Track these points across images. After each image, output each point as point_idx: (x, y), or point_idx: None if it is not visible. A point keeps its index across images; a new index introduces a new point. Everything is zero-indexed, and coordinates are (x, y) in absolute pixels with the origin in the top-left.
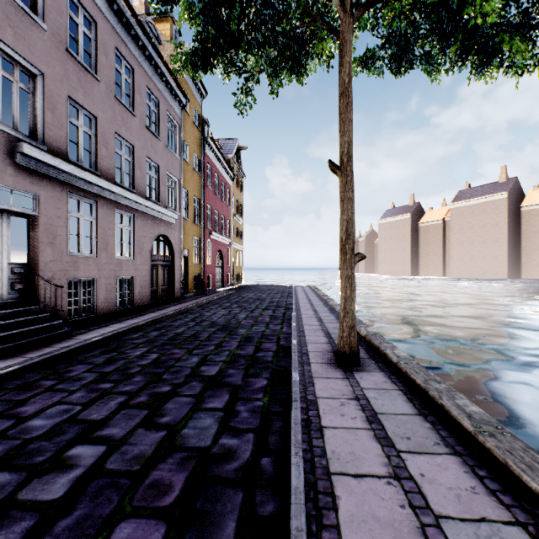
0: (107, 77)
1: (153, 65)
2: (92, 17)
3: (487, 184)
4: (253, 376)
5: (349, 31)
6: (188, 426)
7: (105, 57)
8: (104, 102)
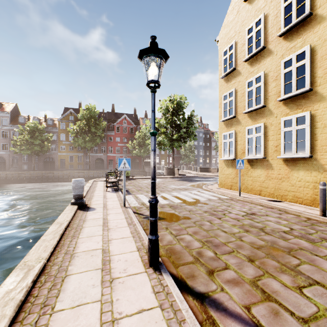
0: None
1: None
2: None
3: None
4: None
5: None
6: None
7: None
8: None
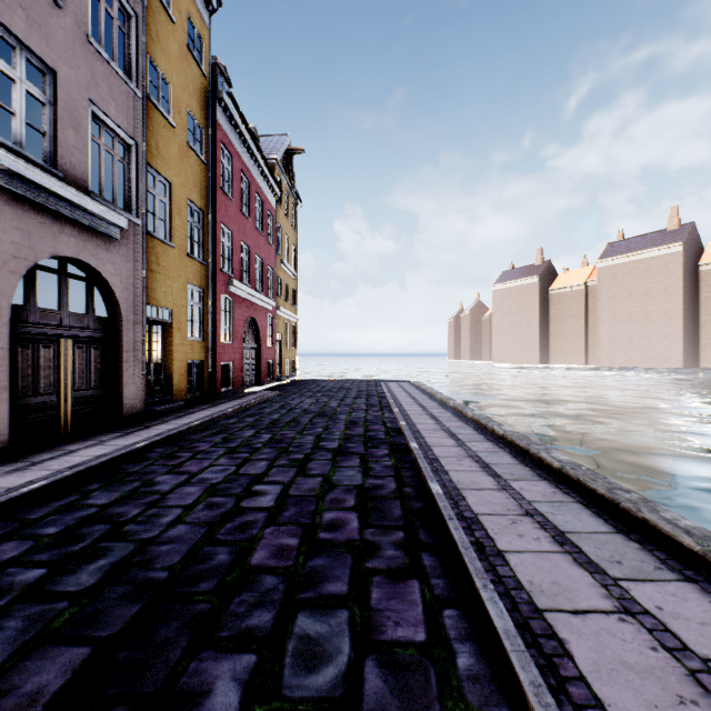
0: None
1: None
2: None
3: (650, 233)
4: None
5: None
6: None
7: None
8: None
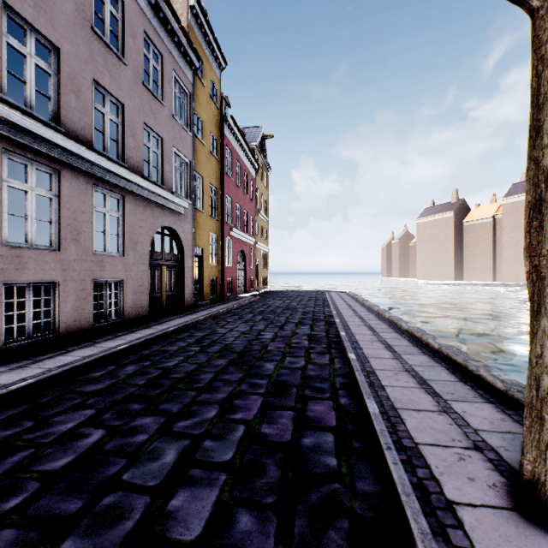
0: None
1: (153, 5)
2: None
3: None
4: None
5: None
6: None
7: None
8: (72, 30)
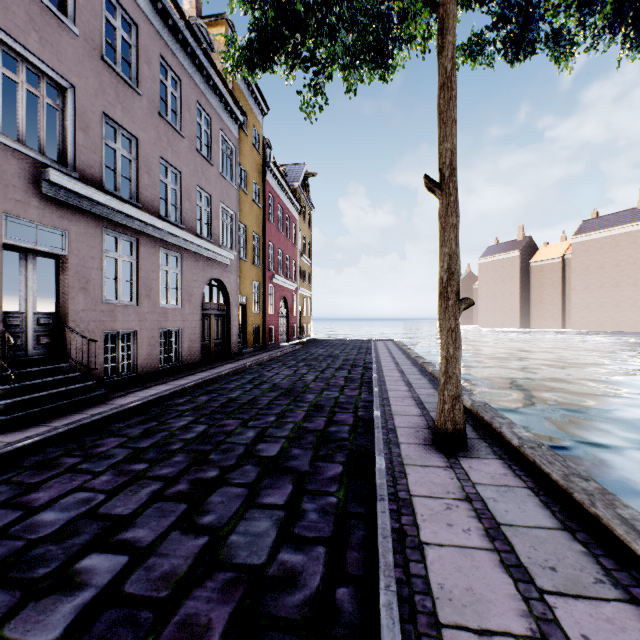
0: (150, 91)
1: (205, 75)
2: (132, 19)
3: (621, 212)
4: (325, 459)
5: (452, 1)
6: (237, 531)
7: (148, 67)
8: (146, 120)
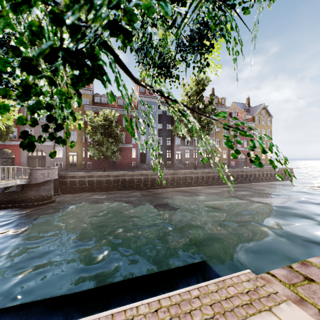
0: None
1: None
2: None
3: None
4: None
5: None
6: None
7: None
8: None
